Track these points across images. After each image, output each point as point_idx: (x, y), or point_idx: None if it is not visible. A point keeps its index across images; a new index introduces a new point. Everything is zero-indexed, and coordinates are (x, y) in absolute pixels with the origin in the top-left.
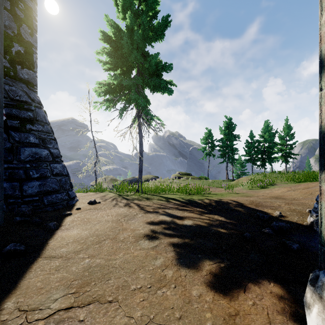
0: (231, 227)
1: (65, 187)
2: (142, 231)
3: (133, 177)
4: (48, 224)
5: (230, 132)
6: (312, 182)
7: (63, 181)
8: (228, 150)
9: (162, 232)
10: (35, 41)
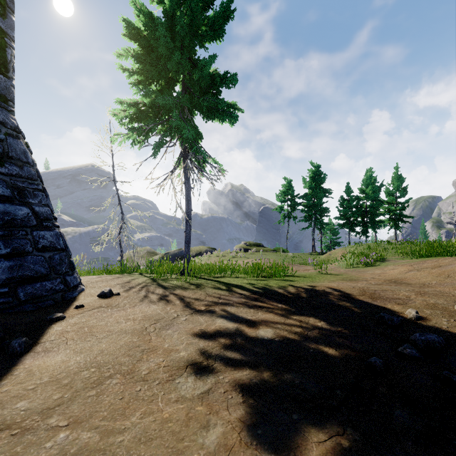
0: (342, 342)
1: (60, 270)
2: (184, 353)
3: (180, 249)
4: (11, 343)
5: (318, 185)
6: (443, 257)
7: (56, 259)
8: (315, 211)
9: (220, 356)
10: (10, 28)
